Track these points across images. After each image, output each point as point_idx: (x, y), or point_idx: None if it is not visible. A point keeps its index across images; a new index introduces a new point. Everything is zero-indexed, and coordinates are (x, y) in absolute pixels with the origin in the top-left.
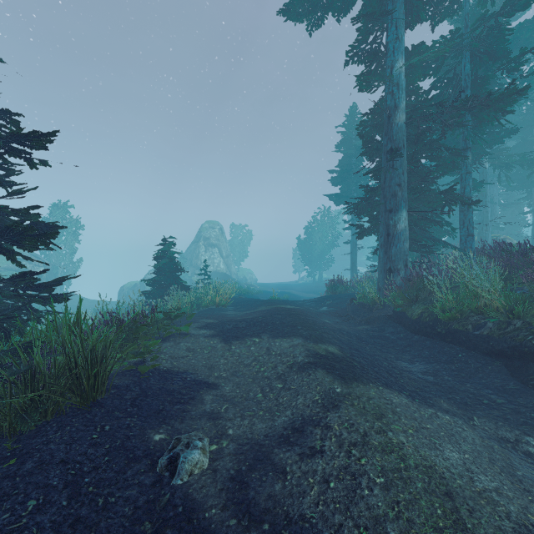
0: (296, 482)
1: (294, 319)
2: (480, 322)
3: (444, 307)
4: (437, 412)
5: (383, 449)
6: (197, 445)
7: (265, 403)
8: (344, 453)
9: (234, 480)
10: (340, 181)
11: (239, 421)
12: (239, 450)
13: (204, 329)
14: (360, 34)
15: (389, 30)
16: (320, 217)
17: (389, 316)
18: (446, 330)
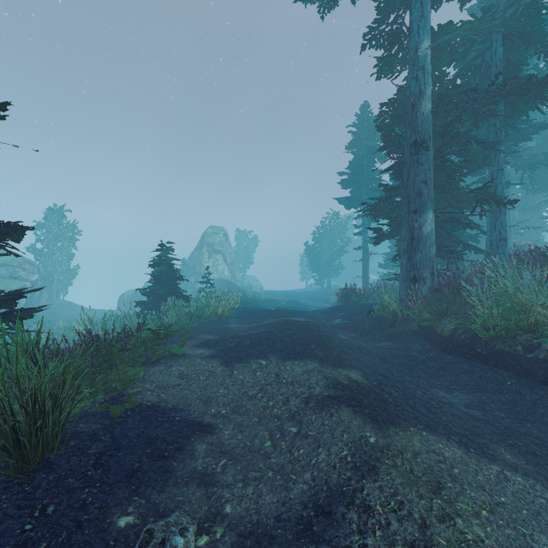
0: None
1: (307, 336)
2: (532, 342)
3: (486, 323)
4: (504, 470)
5: None
6: (176, 544)
7: (275, 457)
8: None
9: None
10: (350, 184)
11: (240, 489)
12: (240, 547)
13: (201, 349)
14: (380, 12)
15: (413, 7)
16: (329, 222)
17: (413, 331)
18: (488, 351)
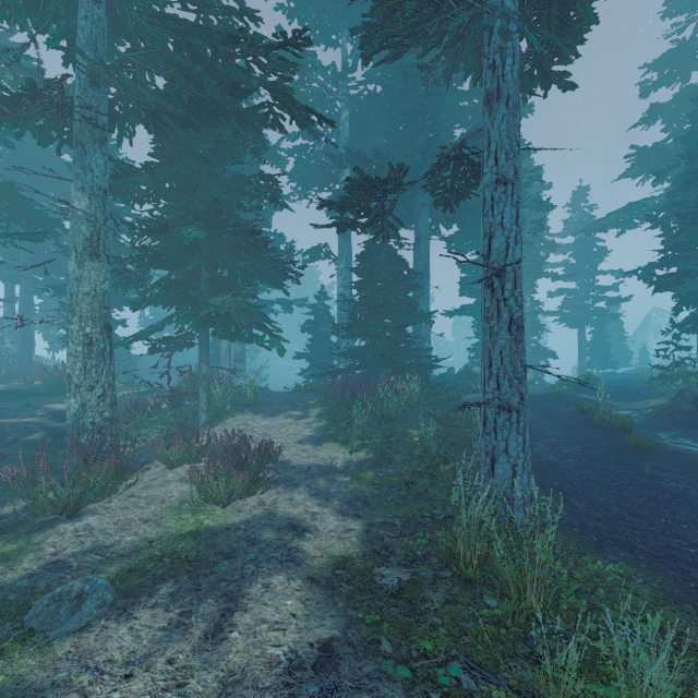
0: None
1: None
2: None
3: None
4: None
5: None
6: None
7: None
8: None
9: None
10: None
11: None
12: None
13: None
14: None
15: None
16: None
17: None
18: None
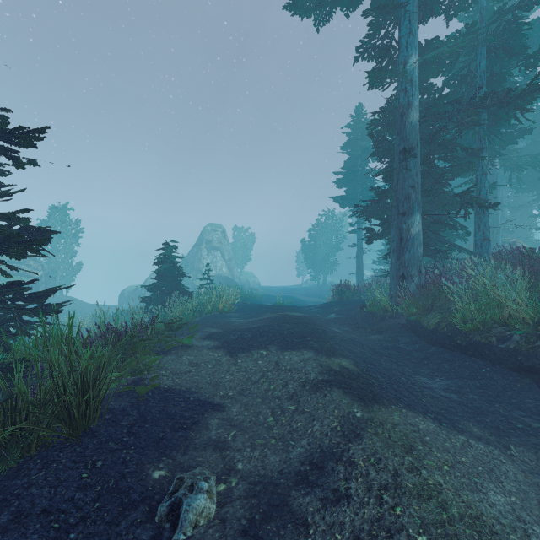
0: (321, 539)
1: (303, 329)
2: (505, 334)
3: (465, 317)
4: (469, 440)
5: (419, 493)
6: (202, 487)
7: (277, 429)
8: (374, 499)
9: (247, 533)
10: (345, 183)
11: (248, 452)
12: (251, 492)
13: (207, 340)
14: (371, 28)
15: (402, 24)
16: (325, 219)
17: (402, 325)
18: (467, 342)
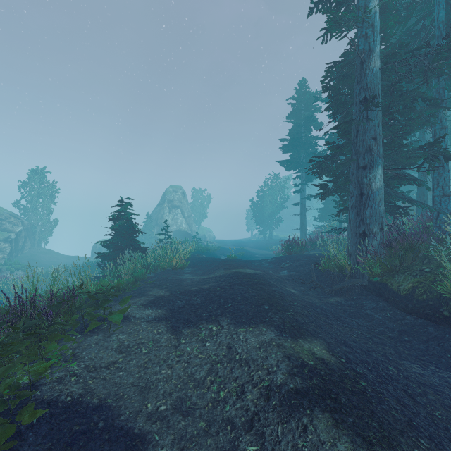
0: None
1: (258, 293)
2: None
3: None
4: None
5: None
6: None
7: None
8: None
9: None
10: (290, 148)
11: None
12: None
13: (149, 309)
14: None
15: None
16: (271, 182)
17: (363, 286)
18: None
